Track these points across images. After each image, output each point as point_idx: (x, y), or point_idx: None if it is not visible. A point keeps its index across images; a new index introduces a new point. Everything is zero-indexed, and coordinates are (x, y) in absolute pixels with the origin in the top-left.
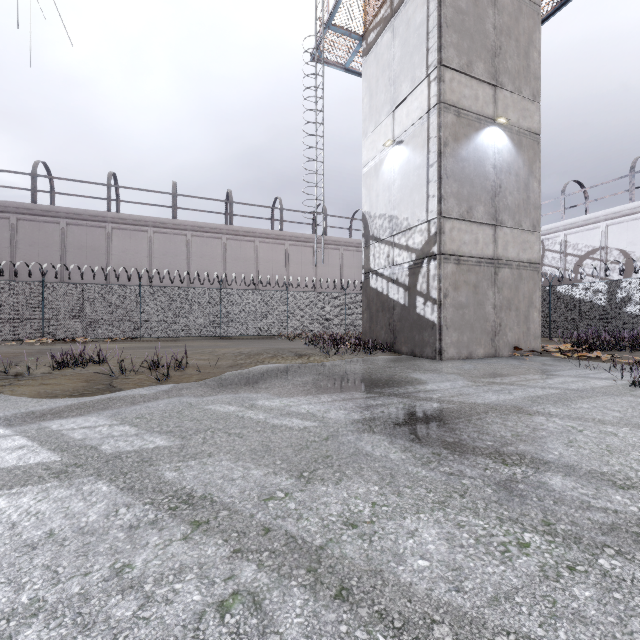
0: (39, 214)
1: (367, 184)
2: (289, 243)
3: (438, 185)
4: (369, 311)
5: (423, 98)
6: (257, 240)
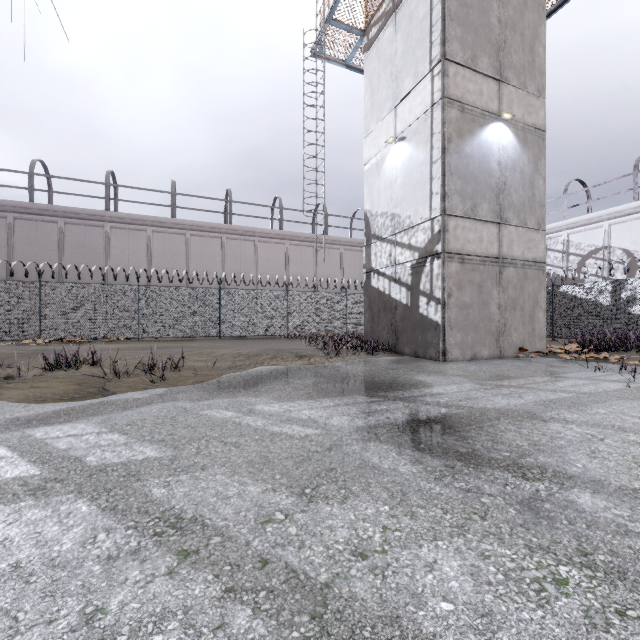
0: (36, 213)
1: (368, 182)
2: (289, 242)
3: (442, 182)
4: (370, 311)
5: (426, 93)
6: (257, 239)
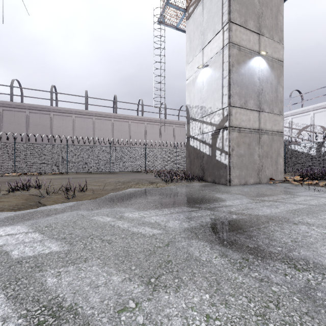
0: (14, 107)
1: (188, 89)
2: (146, 123)
3: (228, 88)
4: (189, 158)
5: (220, 40)
6: (130, 121)
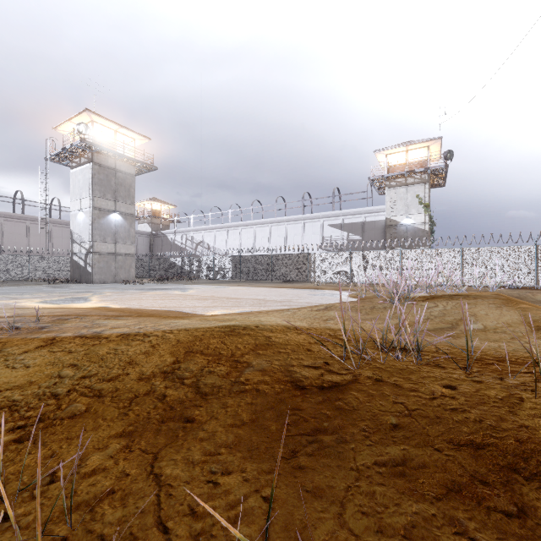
0: None
1: (72, 219)
2: (30, 222)
3: (92, 231)
4: (73, 268)
5: (89, 202)
6: (2, 219)
